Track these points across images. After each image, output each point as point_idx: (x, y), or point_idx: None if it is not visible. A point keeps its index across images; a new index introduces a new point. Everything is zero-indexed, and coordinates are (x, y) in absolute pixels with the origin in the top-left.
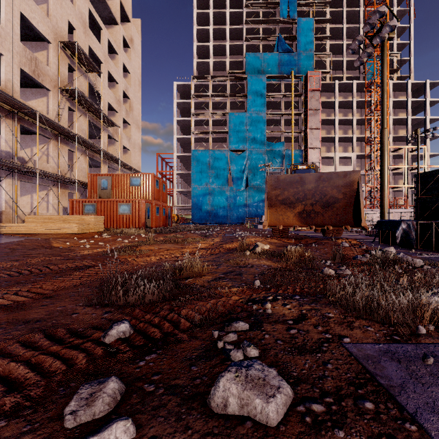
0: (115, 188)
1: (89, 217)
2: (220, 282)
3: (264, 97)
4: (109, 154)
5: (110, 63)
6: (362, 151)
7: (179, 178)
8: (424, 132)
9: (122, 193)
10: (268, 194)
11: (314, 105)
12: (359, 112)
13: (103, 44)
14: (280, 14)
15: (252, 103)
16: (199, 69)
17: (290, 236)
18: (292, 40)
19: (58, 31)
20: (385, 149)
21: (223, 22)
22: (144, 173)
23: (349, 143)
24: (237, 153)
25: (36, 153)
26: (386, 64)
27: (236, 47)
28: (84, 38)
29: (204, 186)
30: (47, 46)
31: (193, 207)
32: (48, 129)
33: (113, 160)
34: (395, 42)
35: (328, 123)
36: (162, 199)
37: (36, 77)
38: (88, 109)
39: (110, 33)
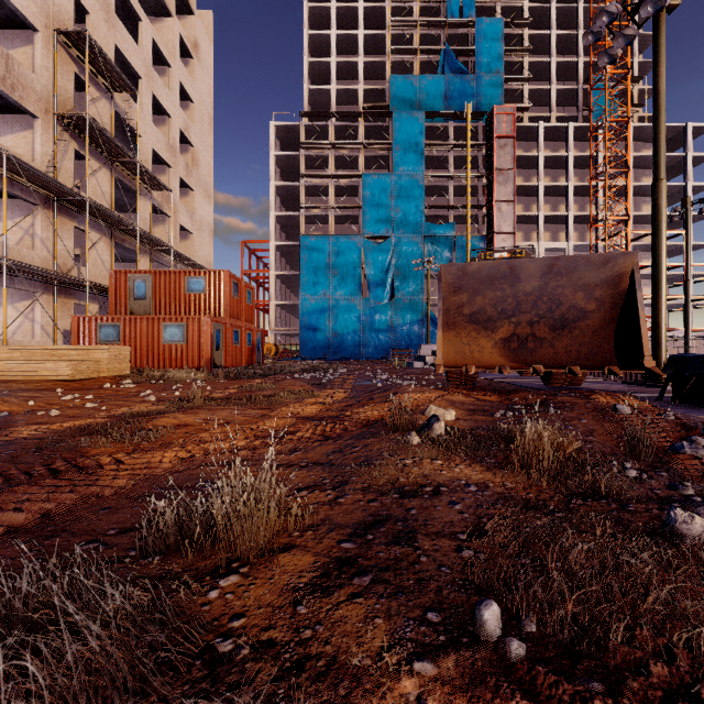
0: (159, 297)
1: (99, 348)
2: (341, 607)
3: (421, 147)
4: (152, 238)
5: (155, 80)
6: (582, 239)
7: (279, 283)
8: (698, 202)
9: (172, 306)
10: (443, 302)
11: (504, 163)
12: (578, 174)
13: (144, 47)
14: (447, 11)
15: (400, 157)
16: (314, 102)
17: (480, 384)
18: (467, 55)
19: (54, 12)
20: (663, 219)
21: (354, 25)
22: (211, 270)
23: (561, 225)
24: (376, 242)
25: (6, 230)
26: (664, 56)
27: (375, 66)
28: (105, 31)
29: (320, 296)
30: (33, 39)
31: (302, 332)
32: (32, 187)
33: (161, 250)
34: (636, 61)
35: (527, 192)
36: (246, 317)
37: (7, 91)
38: (114, 156)
39: (157, 30)
